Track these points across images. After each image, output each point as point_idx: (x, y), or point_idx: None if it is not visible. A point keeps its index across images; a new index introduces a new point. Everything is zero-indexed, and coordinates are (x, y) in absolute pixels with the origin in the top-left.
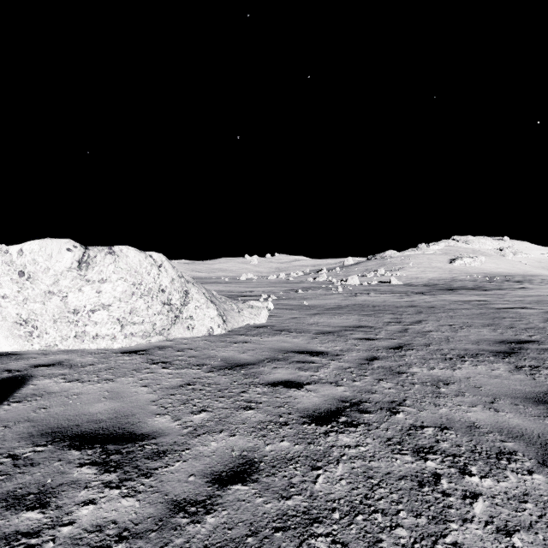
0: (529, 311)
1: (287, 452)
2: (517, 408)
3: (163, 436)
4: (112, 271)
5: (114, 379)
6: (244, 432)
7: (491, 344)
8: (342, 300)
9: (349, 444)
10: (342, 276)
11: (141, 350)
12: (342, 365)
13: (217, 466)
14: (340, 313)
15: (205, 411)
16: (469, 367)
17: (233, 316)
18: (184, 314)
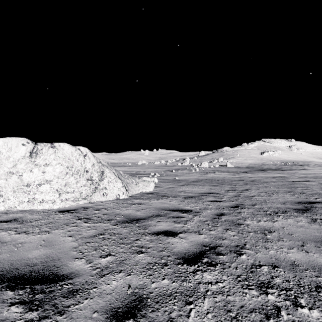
0: (311, 183)
1: (167, 289)
2: (320, 249)
3: (77, 276)
4: (53, 158)
5: (50, 231)
6: (136, 272)
7: (293, 204)
8: (199, 177)
9: (211, 281)
10: (198, 162)
11: (72, 210)
12: (201, 219)
13: (115, 302)
14: (198, 185)
15: (110, 255)
16: (283, 220)
17: (132, 187)
18: (101, 186)
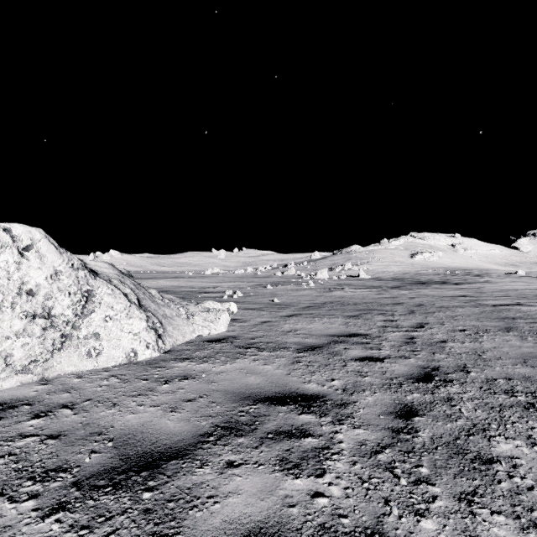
0: (530, 308)
1: None
2: None
3: None
4: None
5: None
6: None
7: None
8: (317, 297)
9: None
10: (310, 271)
11: None
12: (362, 437)
13: None
14: (320, 315)
15: None
16: None
17: (177, 325)
18: (82, 331)
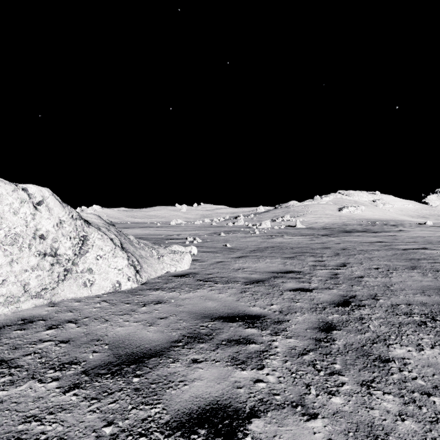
0: (433, 251)
1: None
2: None
3: None
4: None
5: None
6: None
7: None
8: (261, 243)
9: None
10: (256, 222)
11: None
12: (292, 344)
13: None
14: (263, 256)
15: None
16: None
17: (151, 264)
18: (79, 267)
